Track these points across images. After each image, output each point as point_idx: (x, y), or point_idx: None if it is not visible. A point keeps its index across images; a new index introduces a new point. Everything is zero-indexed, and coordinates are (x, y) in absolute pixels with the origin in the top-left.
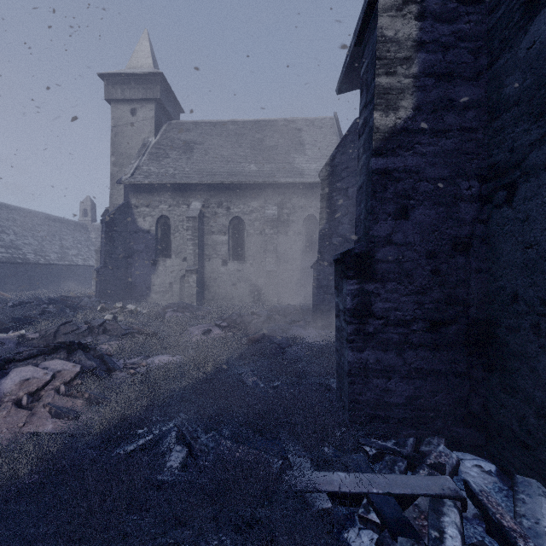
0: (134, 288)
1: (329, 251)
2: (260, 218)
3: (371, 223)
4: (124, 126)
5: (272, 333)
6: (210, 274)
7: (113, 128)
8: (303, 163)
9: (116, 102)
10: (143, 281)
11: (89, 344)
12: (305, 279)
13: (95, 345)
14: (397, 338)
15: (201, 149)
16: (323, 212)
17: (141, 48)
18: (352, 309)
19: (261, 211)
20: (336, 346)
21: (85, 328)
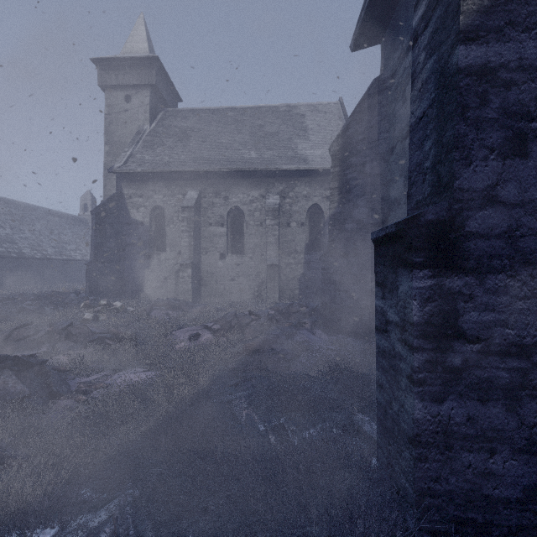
0: (127, 284)
1: (342, 239)
2: (261, 209)
3: (457, 165)
4: (119, 114)
5: (274, 339)
6: (207, 268)
7: (106, 116)
8: (306, 149)
9: (110, 89)
10: (136, 275)
11: (39, 355)
12: (309, 274)
13: (51, 355)
14: (508, 377)
15: (198, 136)
16: (334, 193)
17: (136, 32)
18: (422, 323)
19: (261, 200)
20: (378, 379)
21: (43, 332)
